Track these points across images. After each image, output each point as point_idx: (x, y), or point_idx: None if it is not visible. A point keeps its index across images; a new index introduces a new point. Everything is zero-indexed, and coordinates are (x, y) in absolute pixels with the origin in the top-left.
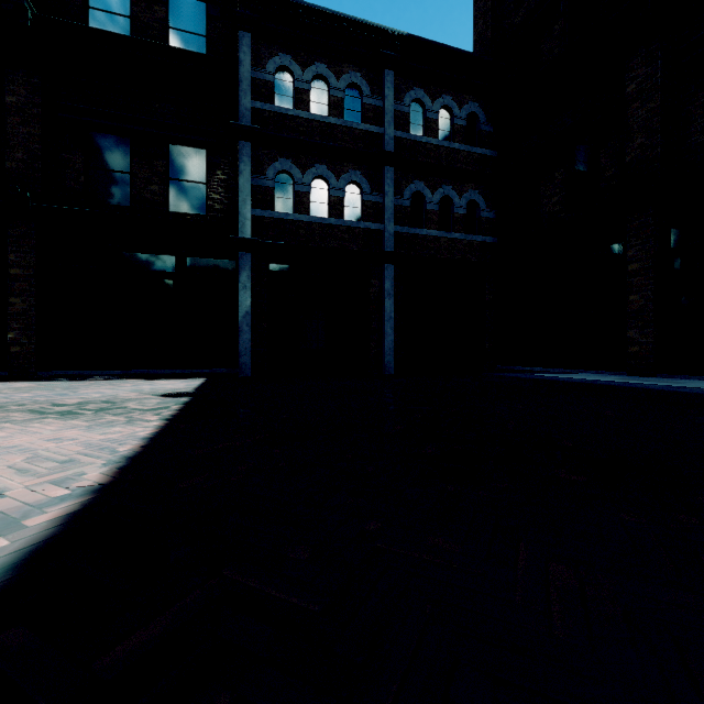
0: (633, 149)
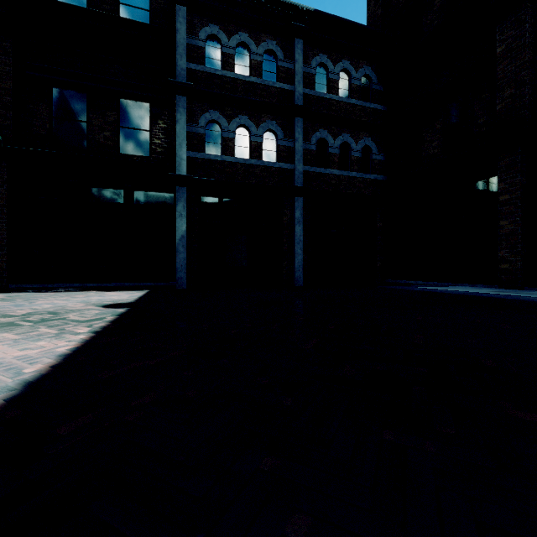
0: (503, 99)
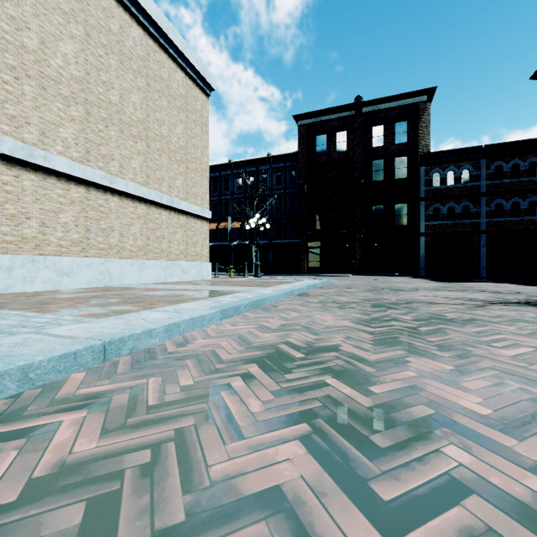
0: None
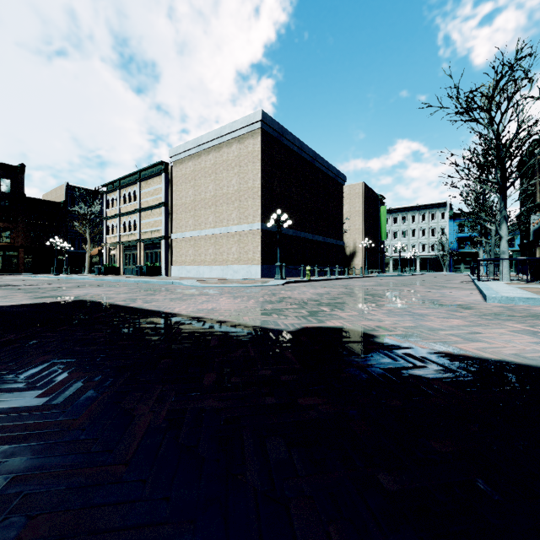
0: None
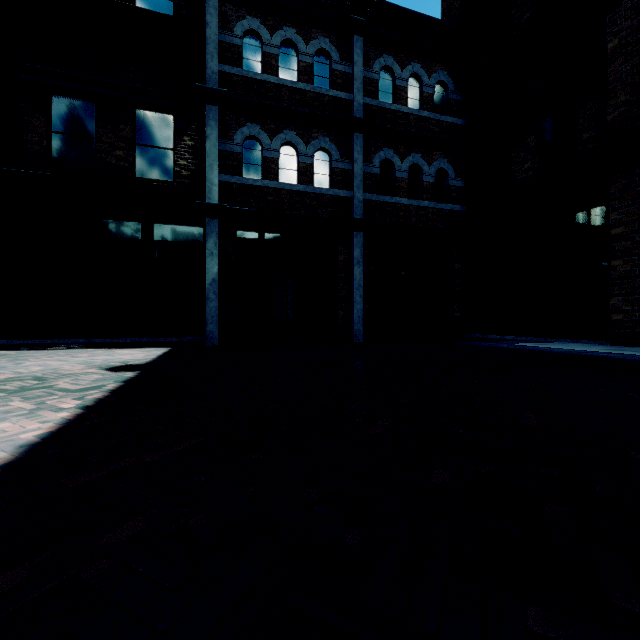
0: (615, 107)
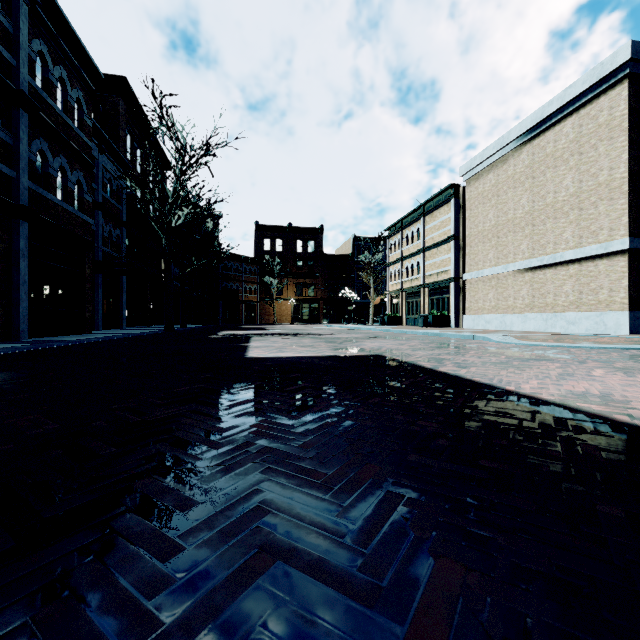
0: None
